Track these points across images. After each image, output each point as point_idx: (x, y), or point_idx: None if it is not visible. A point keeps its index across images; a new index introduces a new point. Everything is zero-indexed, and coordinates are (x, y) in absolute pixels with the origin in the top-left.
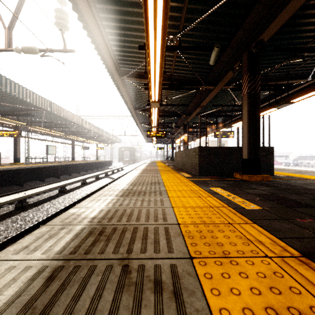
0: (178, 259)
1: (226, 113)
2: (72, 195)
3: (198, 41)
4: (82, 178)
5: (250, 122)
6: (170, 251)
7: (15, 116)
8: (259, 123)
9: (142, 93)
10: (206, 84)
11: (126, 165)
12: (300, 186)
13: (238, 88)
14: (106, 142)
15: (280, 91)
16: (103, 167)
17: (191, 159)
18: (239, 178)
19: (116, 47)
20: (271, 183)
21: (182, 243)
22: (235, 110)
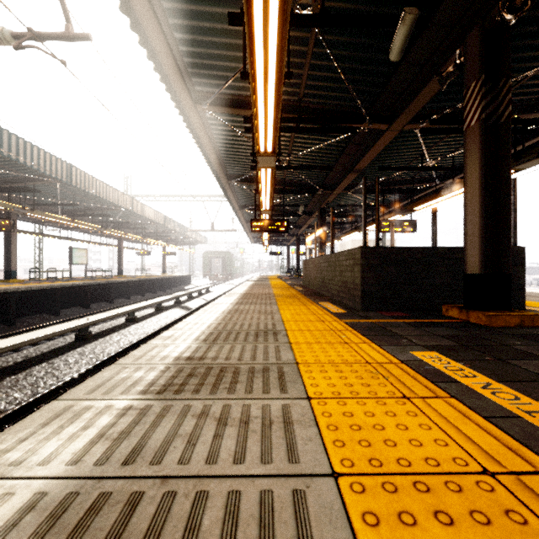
0: None
1: (402, 186)
2: (101, 345)
3: (362, 9)
4: (127, 310)
5: (484, 189)
6: None
7: (5, 194)
8: (507, 191)
9: (242, 144)
10: (372, 121)
11: (215, 283)
12: None
13: (436, 129)
14: (180, 243)
15: (523, 135)
16: (175, 286)
17: (343, 273)
18: (460, 319)
19: (182, 34)
20: None
21: None
22: (418, 179)
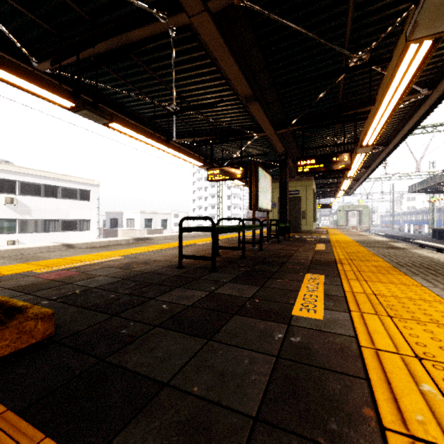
0: (401, 268)
1: None
2: None
3: None
4: None
5: None
6: (407, 269)
7: None
8: None
9: None
10: None
11: None
12: (91, 286)
13: None
14: None
15: None
16: None
17: None
18: None
19: None
20: (83, 304)
21: (400, 270)
22: None
